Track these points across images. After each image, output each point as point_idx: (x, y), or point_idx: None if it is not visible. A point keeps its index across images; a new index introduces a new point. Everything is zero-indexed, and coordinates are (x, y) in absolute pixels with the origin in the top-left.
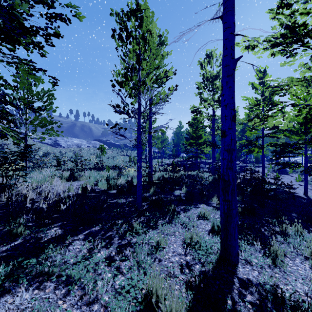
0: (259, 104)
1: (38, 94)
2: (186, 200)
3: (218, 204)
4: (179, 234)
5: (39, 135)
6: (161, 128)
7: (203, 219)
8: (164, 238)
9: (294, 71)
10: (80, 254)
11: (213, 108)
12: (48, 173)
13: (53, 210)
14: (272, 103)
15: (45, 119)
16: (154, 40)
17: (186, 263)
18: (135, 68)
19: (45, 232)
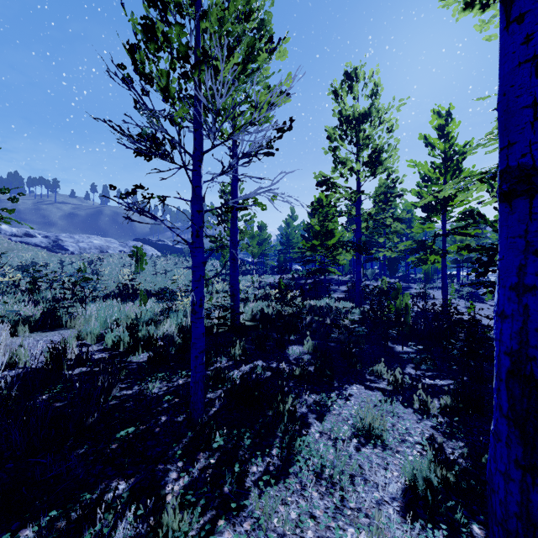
0: None
1: None
2: (317, 374)
3: (391, 383)
4: (318, 531)
5: None
6: (257, 199)
7: (370, 442)
8: None
9: None
10: None
11: (358, 178)
12: None
13: None
14: None
15: None
16: None
17: None
18: (180, 6)
19: None
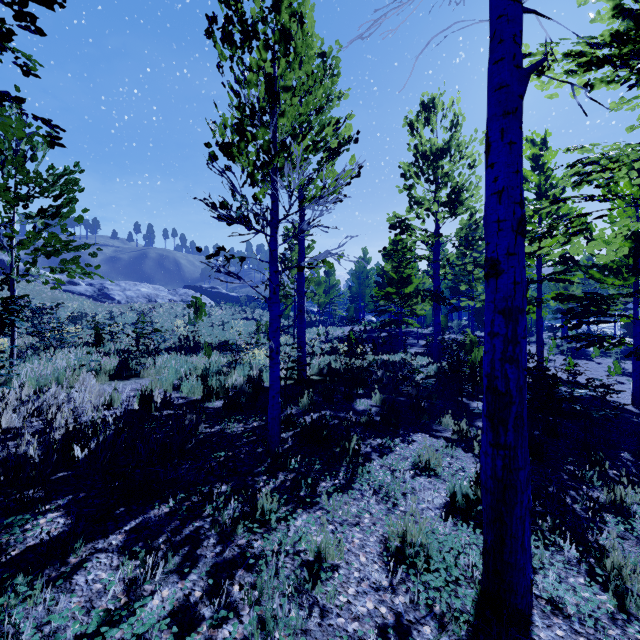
0: (562, 199)
1: (39, 178)
2: (383, 423)
3: (456, 433)
4: (372, 520)
5: (46, 274)
6: (325, 259)
7: (425, 474)
8: (334, 540)
9: (628, 130)
10: (102, 603)
11: (437, 219)
12: (70, 362)
13: (54, 461)
14: (593, 196)
15: (55, 236)
16: (310, 40)
17: (397, 621)
18: (264, 109)
19: (20, 529)
